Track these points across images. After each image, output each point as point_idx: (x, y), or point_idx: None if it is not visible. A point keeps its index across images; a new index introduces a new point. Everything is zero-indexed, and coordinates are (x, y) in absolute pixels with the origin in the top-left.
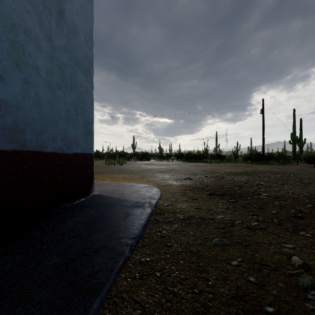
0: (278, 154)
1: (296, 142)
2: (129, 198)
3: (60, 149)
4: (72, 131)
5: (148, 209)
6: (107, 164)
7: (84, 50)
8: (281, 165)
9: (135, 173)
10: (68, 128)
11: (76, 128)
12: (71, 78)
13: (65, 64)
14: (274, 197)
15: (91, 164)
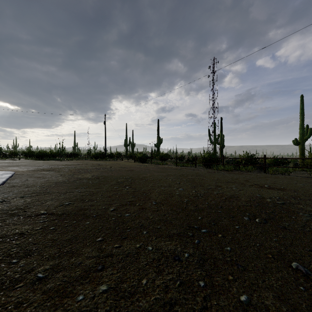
0: (117, 154)
1: (127, 146)
2: None
3: None
4: None
5: (11, 174)
6: None
7: None
8: (113, 161)
9: None
10: None
11: None
12: None
13: None
14: (68, 169)
15: None
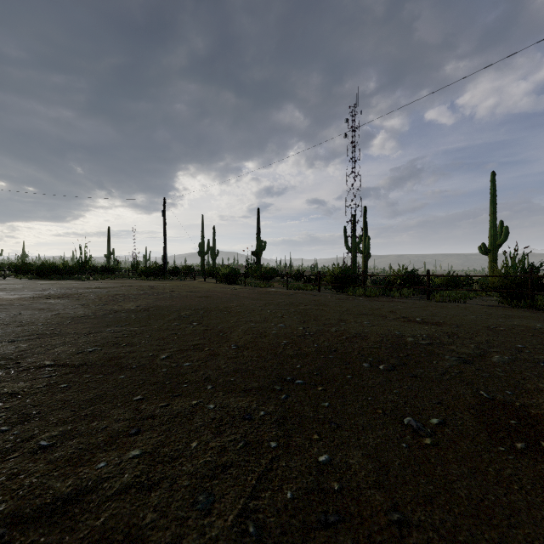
0: (186, 268)
1: (205, 254)
2: None
3: None
4: None
5: None
6: None
7: None
8: (178, 281)
9: None
10: None
11: None
12: None
13: None
14: (96, 296)
15: None
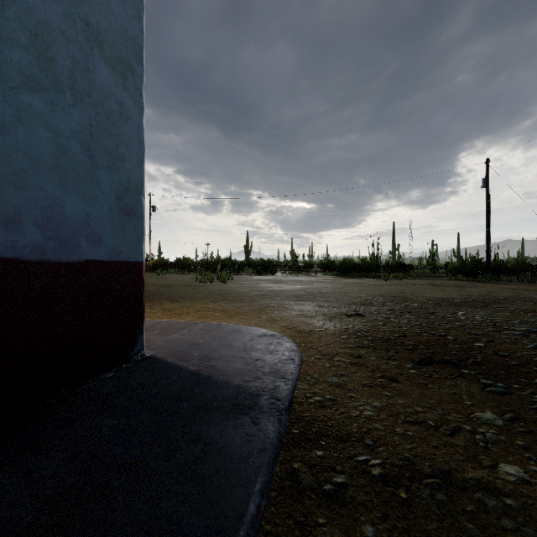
0: (515, 263)
1: None
2: (222, 374)
3: (36, 250)
4: (76, 206)
5: (269, 426)
6: (199, 281)
7: (117, 14)
8: (526, 284)
9: (246, 299)
10: (65, 197)
11: (91, 199)
12: (73, 72)
13: (54, 31)
14: None
15: (136, 286)
